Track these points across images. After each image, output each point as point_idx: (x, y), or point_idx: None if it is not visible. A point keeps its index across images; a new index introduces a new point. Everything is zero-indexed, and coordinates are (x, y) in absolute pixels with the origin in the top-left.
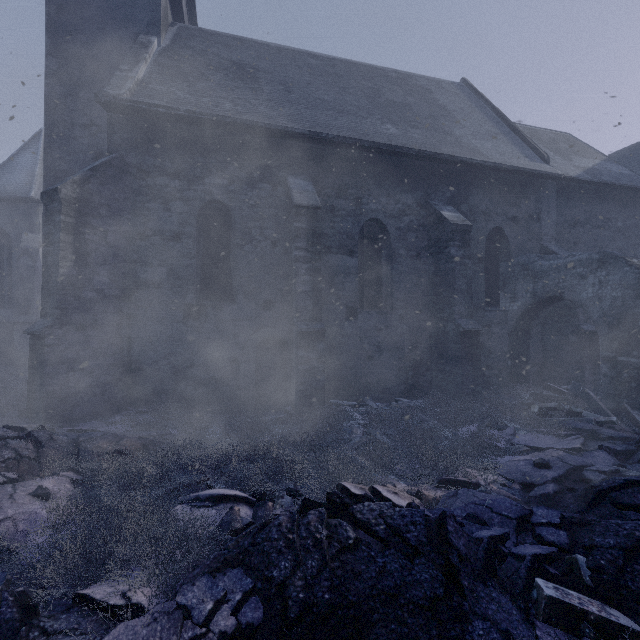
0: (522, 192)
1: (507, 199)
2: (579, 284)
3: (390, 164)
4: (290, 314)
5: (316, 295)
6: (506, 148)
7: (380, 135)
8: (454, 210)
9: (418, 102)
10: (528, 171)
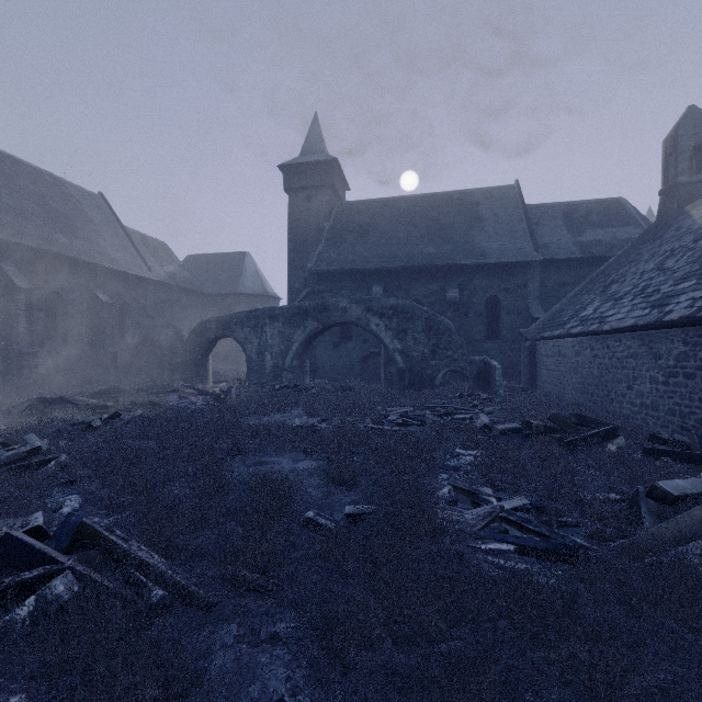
0: (138, 285)
1: (130, 288)
2: (160, 334)
3: (66, 262)
4: (6, 344)
5: (31, 334)
6: (130, 259)
7: (58, 244)
8: (104, 293)
9: (74, 213)
10: (141, 277)
